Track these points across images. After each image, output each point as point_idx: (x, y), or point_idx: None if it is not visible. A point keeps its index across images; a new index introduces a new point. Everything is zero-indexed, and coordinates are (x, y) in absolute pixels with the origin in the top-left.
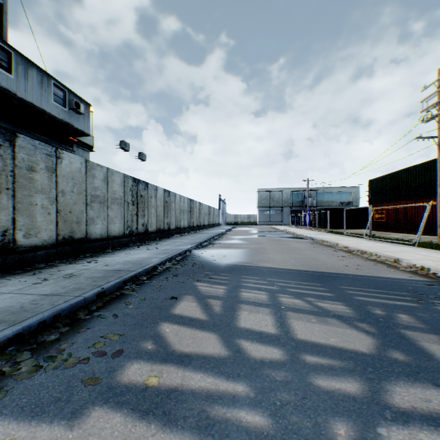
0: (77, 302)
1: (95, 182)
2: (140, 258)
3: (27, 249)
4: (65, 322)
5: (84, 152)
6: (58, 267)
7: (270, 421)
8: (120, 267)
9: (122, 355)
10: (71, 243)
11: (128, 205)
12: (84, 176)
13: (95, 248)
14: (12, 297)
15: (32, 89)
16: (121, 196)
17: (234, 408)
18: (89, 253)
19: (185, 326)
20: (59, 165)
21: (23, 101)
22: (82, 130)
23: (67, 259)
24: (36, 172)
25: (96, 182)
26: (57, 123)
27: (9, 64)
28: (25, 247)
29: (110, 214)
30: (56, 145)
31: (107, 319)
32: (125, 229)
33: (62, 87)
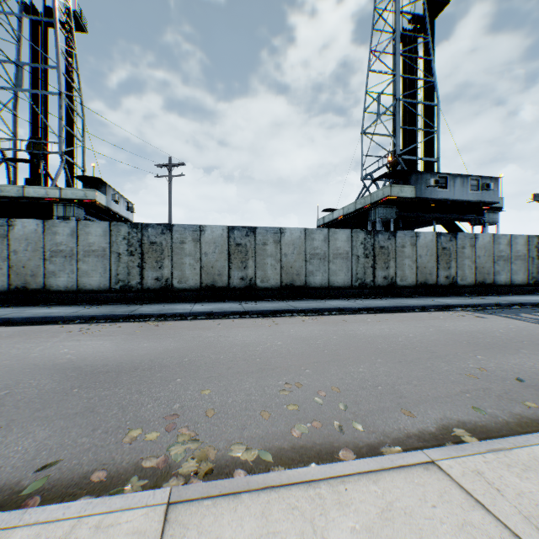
0: (486, 304)
1: (499, 247)
2: (533, 299)
3: (460, 286)
4: (481, 308)
5: (493, 214)
6: (475, 296)
7: (534, 322)
8: (513, 300)
9: (500, 313)
10: (482, 285)
11: (531, 260)
12: (490, 245)
13: (499, 291)
14: (461, 300)
15: (456, 191)
16: (523, 254)
17: (527, 320)
18: (494, 293)
19: (530, 315)
20: (475, 242)
21: (451, 201)
22: (490, 202)
23: (480, 294)
24: (464, 248)
25: (500, 247)
26: (471, 203)
27: (445, 183)
28: (459, 285)
29: (512, 268)
30: (470, 217)
31: (498, 310)
32: (528, 279)
33: (474, 178)
